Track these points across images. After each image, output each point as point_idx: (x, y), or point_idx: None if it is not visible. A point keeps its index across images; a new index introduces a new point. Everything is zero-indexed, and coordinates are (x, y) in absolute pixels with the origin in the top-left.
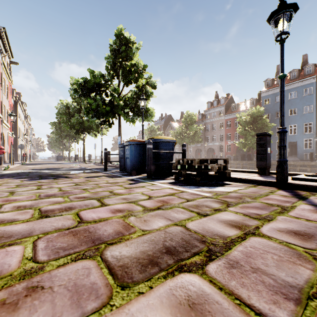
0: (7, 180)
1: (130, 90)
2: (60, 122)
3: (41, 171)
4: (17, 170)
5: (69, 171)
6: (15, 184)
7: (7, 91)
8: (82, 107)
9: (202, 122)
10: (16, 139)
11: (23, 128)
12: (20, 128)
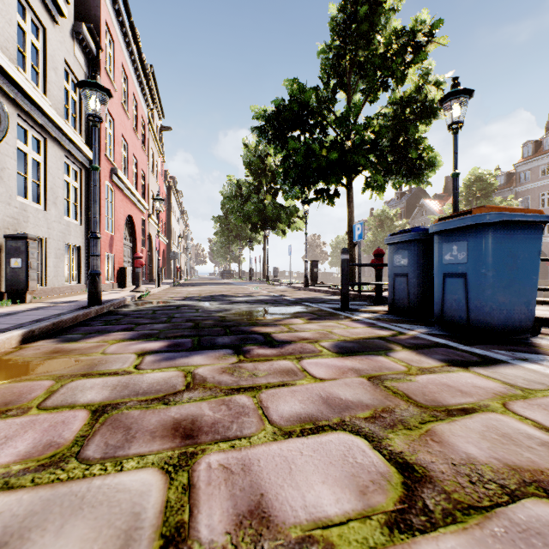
0: (106, 347)
1: (373, 116)
2: (226, 216)
3: (200, 305)
4: (159, 300)
5: (256, 306)
6: (98, 393)
7: (156, 170)
8: (263, 183)
9: (507, 192)
10: (169, 245)
11: (178, 229)
12: (174, 229)
